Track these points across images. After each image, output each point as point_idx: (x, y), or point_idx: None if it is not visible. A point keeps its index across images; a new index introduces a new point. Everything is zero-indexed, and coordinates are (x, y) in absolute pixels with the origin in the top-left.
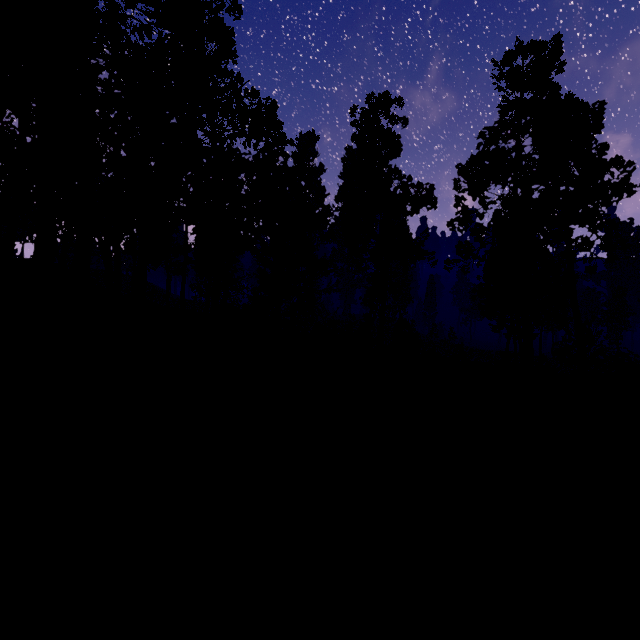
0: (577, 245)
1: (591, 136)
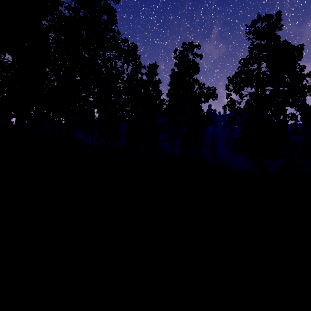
0: (289, 117)
1: (296, 62)
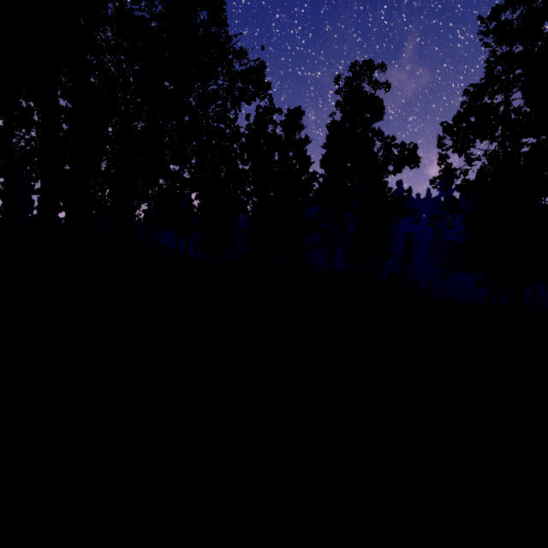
0: None
1: None
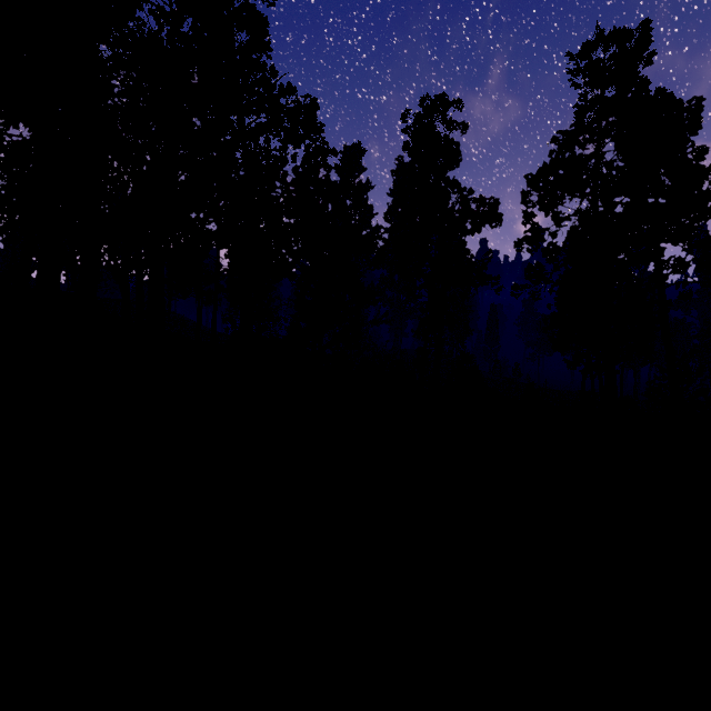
0: (669, 267)
1: (687, 138)
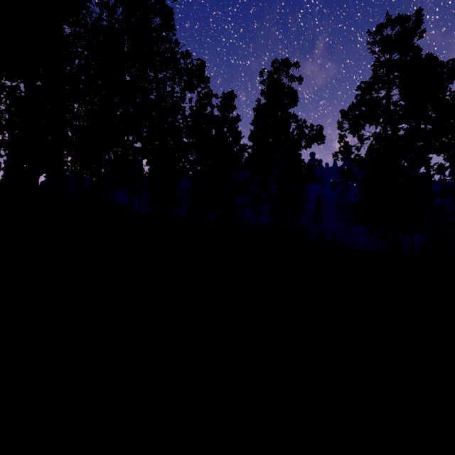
0: (434, 170)
1: (446, 85)
